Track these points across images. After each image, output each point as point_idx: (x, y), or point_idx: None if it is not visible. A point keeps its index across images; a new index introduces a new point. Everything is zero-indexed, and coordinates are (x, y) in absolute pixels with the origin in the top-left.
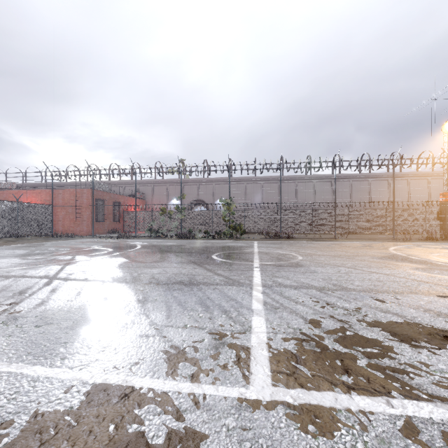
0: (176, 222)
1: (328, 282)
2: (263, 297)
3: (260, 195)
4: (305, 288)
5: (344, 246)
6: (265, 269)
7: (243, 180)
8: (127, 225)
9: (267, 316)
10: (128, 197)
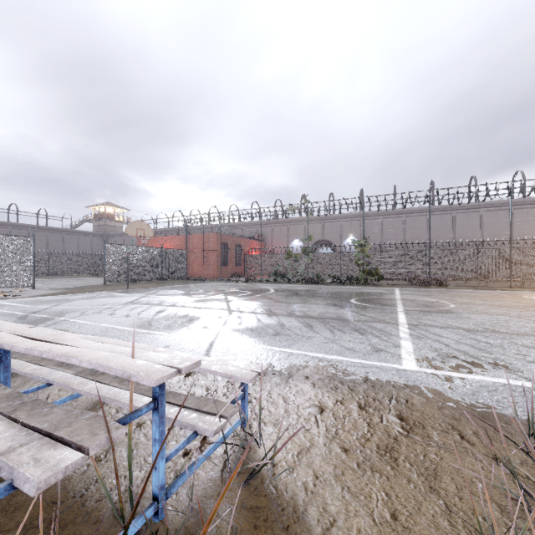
0: (303, 266)
1: (479, 326)
2: (409, 331)
3: (401, 232)
4: (452, 328)
5: (520, 296)
6: (410, 313)
7: (378, 214)
8: (247, 268)
9: (413, 341)
10: (249, 239)
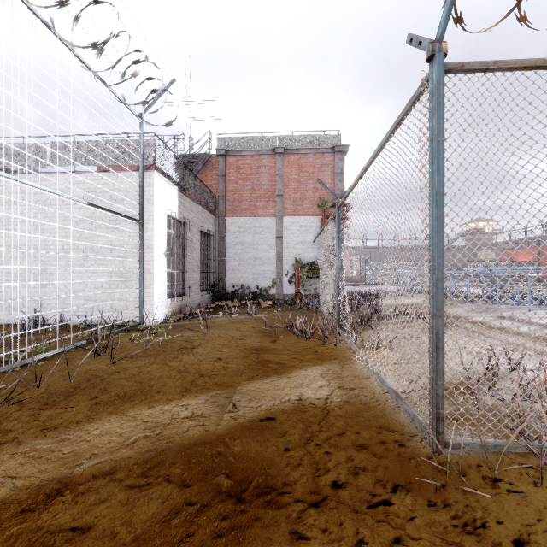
0: None
1: None
2: None
3: None
4: None
5: None
6: None
7: None
8: None
9: None
10: None
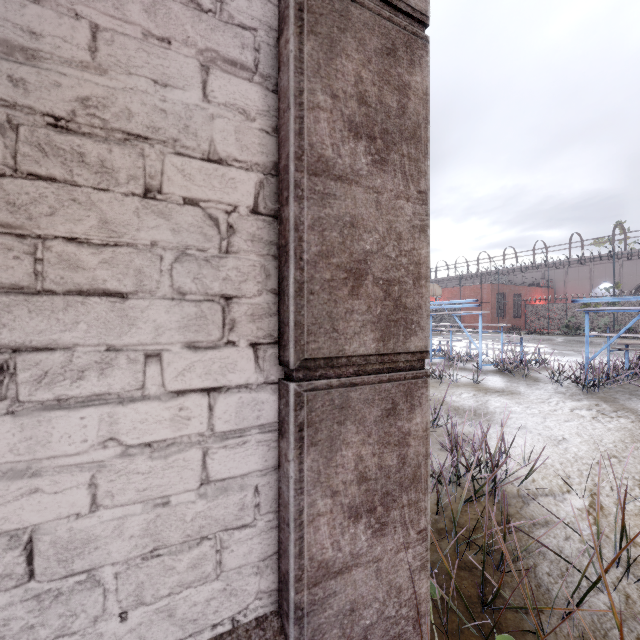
0: (606, 317)
1: None
2: None
3: None
4: None
5: None
6: None
7: None
8: (529, 321)
9: None
10: (530, 287)
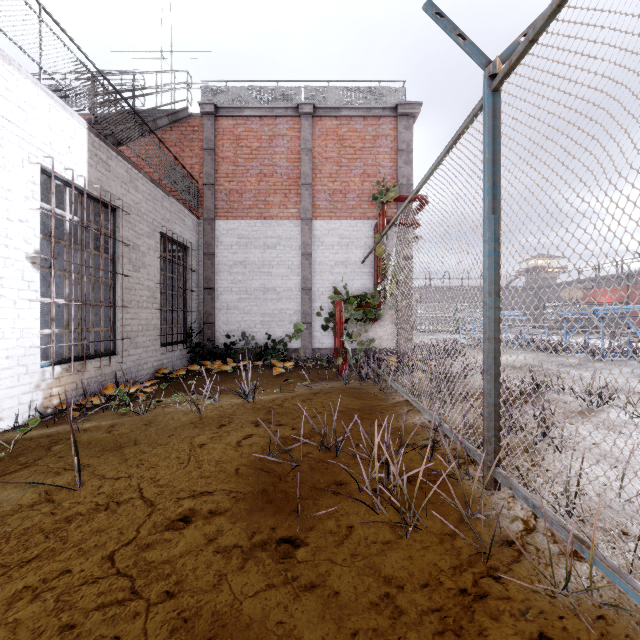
0: None
1: None
2: None
3: None
4: None
5: None
6: None
7: None
8: None
9: None
10: None
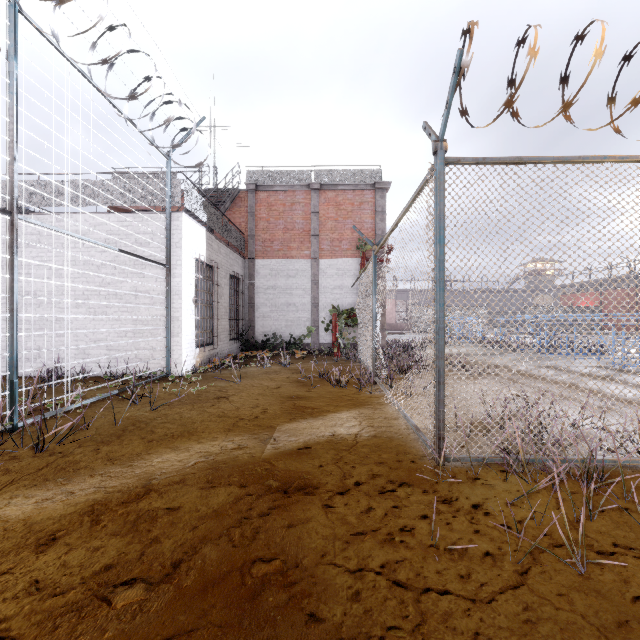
0: None
1: None
2: None
3: None
4: None
5: None
6: None
7: None
8: None
9: None
10: None
